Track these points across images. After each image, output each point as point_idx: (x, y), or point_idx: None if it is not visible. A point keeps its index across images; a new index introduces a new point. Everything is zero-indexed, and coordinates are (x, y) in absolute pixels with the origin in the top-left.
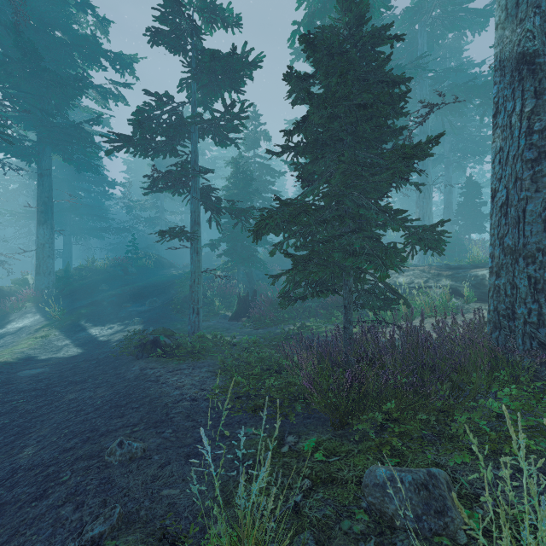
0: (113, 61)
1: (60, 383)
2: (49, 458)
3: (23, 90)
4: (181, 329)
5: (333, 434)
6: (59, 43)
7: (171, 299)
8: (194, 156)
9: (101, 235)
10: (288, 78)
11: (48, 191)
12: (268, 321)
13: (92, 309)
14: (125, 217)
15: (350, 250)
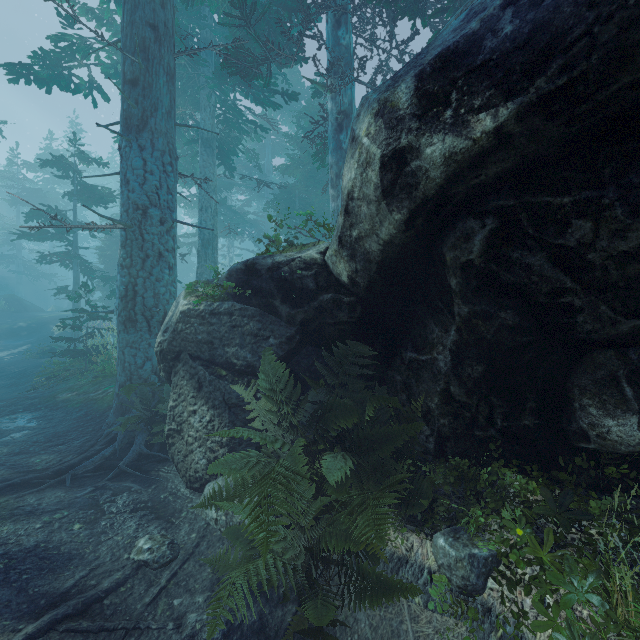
0: None
1: None
2: (32, 366)
3: None
4: None
5: None
6: None
7: (47, 336)
8: (75, 244)
9: None
10: None
11: None
12: None
13: None
14: None
15: None
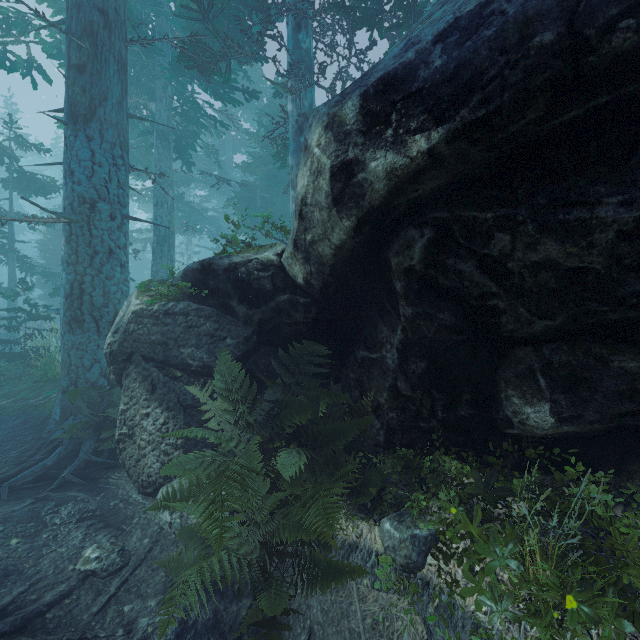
0: None
1: None
2: None
3: None
4: None
5: None
6: None
7: None
8: (11, 236)
9: None
10: None
11: None
12: None
13: None
14: None
15: None
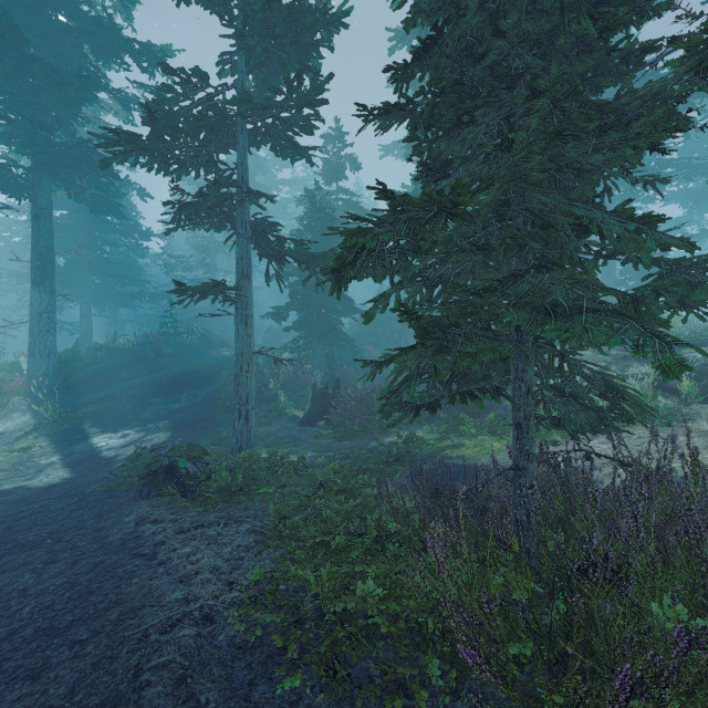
0: (139, 56)
1: None
2: None
3: (2, 90)
4: (225, 440)
5: None
6: (60, 29)
7: (218, 391)
8: (240, 171)
9: (131, 303)
10: None
11: (46, 239)
12: (357, 428)
13: (104, 406)
14: (168, 280)
15: (544, 305)
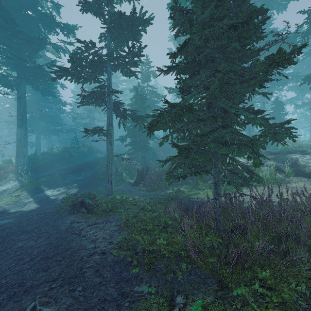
0: (63, 29)
1: (16, 232)
2: None
3: (6, 45)
4: (101, 192)
5: (215, 296)
6: (29, 18)
7: (97, 172)
8: (108, 82)
9: (57, 133)
10: (174, 12)
11: (23, 107)
12: (156, 187)
13: (49, 178)
14: (73, 123)
15: (222, 141)
